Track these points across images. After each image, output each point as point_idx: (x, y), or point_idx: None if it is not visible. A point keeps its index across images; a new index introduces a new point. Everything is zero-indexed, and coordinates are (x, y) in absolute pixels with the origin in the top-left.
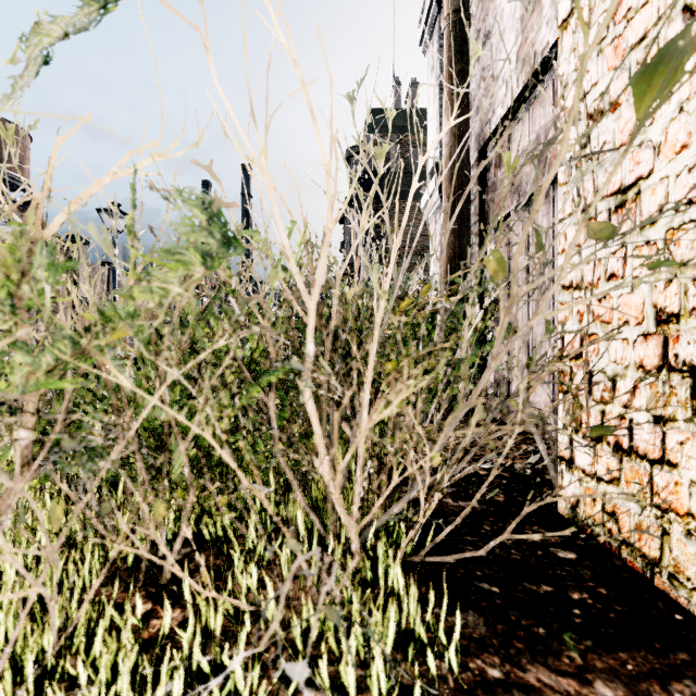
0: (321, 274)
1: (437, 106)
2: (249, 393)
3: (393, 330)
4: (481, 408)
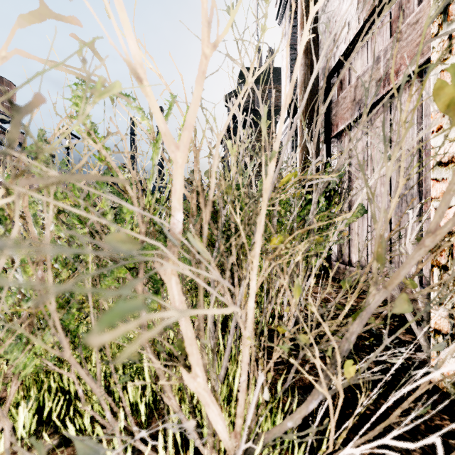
0: (193, 115)
1: (288, 59)
2: (113, 274)
3: (270, 206)
4: (404, 298)
